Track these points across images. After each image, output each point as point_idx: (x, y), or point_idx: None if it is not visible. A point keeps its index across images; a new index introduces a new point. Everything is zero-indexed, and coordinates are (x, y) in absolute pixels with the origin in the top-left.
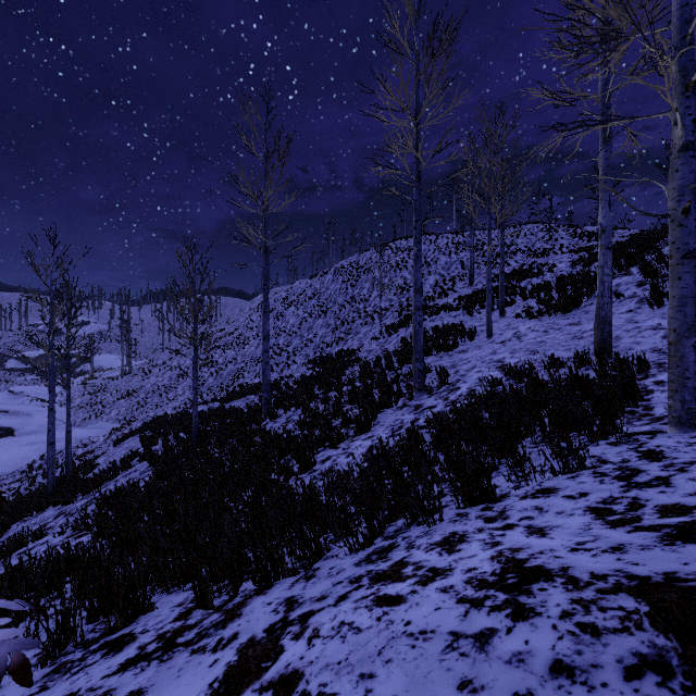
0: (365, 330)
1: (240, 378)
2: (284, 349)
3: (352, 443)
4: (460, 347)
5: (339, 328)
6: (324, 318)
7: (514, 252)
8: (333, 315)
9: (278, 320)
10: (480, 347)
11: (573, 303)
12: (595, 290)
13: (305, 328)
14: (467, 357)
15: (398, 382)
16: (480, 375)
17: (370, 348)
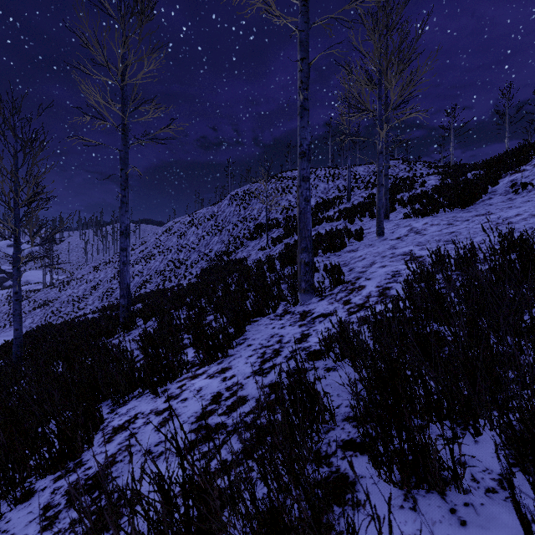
0: (254, 243)
1: (142, 289)
2: (183, 263)
3: (190, 382)
4: (348, 247)
5: (232, 244)
6: (219, 235)
7: None
8: (227, 233)
9: (181, 238)
10: (371, 245)
11: (471, 197)
12: (488, 187)
13: (202, 245)
14: (359, 254)
15: (279, 283)
16: (388, 270)
17: (256, 257)
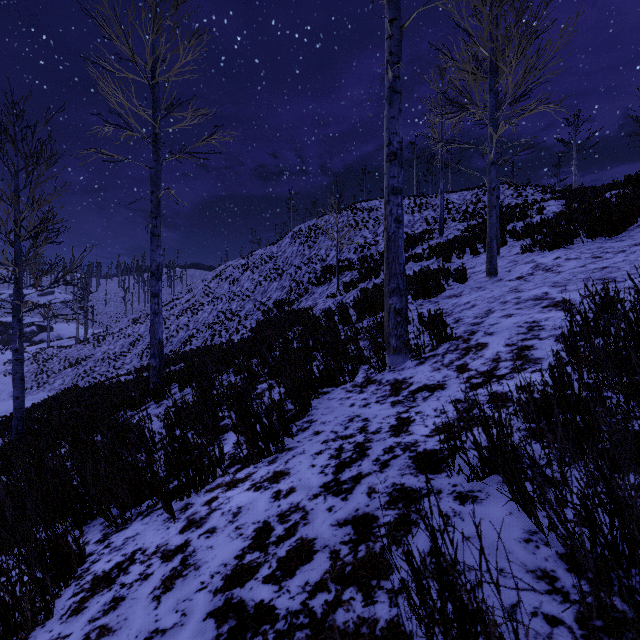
0: (321, 289)
1: (188, 345)
2: (236, 314)
3: (225, 494)
4: (447, 291)
5: (294, 290)
6: (279, 280)
7: (483, 208)
8: (288, 278)
9: (233, 285)
10: (481, 288)
11: (622, 221)
12: None
13: (259, 292)
14: (465, 300)
15: (357, 338)
16: (518, 320)
17: (324, 306)
